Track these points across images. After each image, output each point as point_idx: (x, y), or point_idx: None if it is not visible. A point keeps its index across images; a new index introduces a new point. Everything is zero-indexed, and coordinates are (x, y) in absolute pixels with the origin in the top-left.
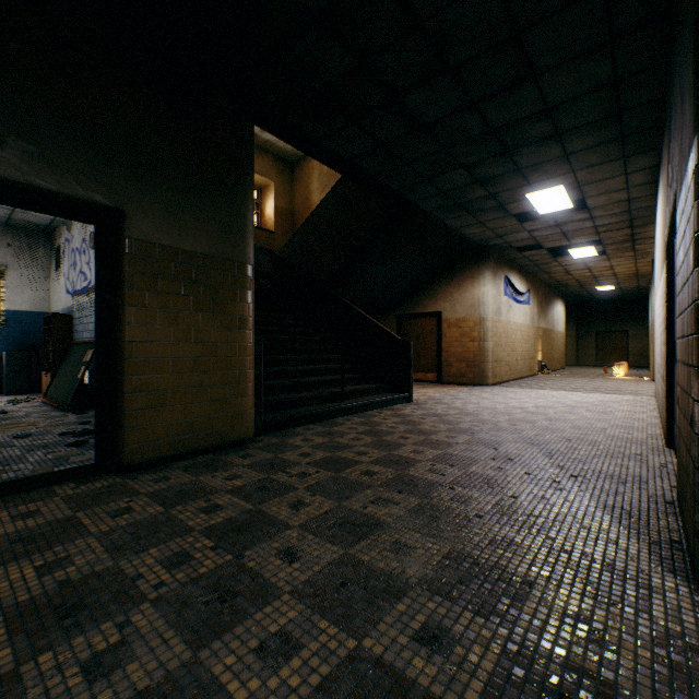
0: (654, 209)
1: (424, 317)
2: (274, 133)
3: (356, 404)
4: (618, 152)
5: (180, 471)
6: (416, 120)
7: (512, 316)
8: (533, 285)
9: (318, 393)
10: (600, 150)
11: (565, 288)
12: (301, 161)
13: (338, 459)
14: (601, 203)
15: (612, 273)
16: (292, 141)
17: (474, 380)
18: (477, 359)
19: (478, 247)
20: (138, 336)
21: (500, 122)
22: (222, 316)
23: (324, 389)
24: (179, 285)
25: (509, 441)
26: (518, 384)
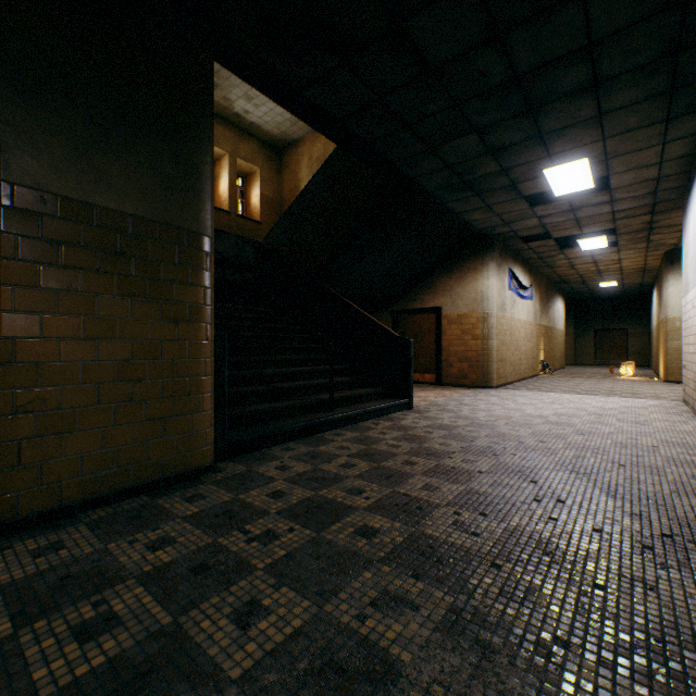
0: (683, 190)
1: (422, 313)
2: (245, 78)
3: (348, 414)
4: (662, 112)
5: (87, 529)
6: (424, 60)
7: (516, 312)
8: (536, 280)
9: (302, 402)
10: (641, 108)
11: (566, 284)
12: (290, 146)
13: (322, 502)
14: (626, 182)
15: (618, 268)
16: (268, 90)
17: (477, 382)
18: (481, 359)
19: (482, 236)
20: (22, 330)
21: (528, 65)
22: (164, 303)
23: (310, 395)
24: (95, 257)
25: (546, 468)
26: (524, 386)
